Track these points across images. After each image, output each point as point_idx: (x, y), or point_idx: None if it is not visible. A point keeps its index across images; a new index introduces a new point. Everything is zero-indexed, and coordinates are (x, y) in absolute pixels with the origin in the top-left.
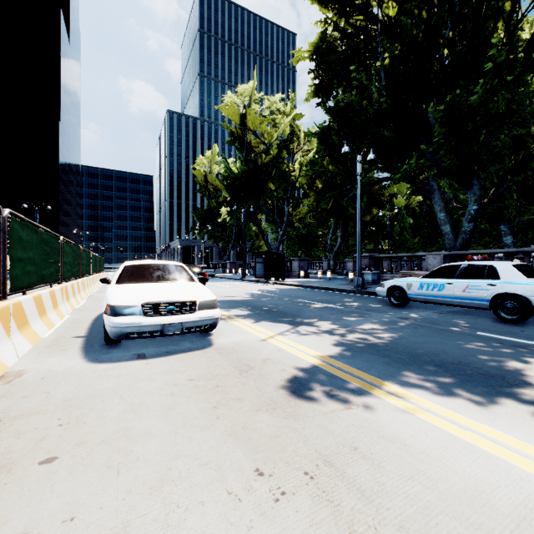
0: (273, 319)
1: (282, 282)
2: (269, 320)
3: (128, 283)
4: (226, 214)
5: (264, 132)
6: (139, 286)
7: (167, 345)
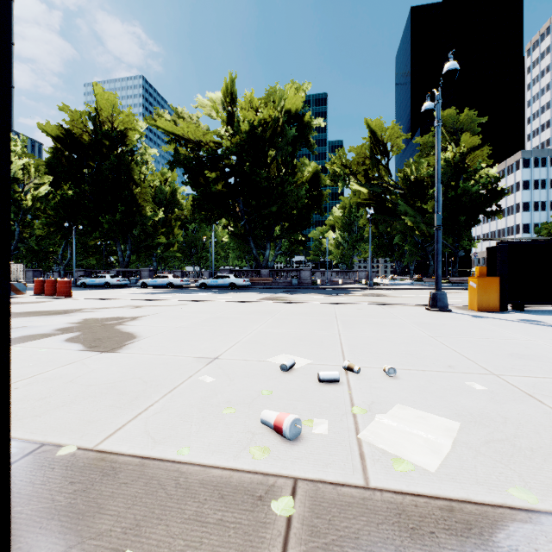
0: None
1: None
2: None
3: None
4: None
5: None
6: None
7: None
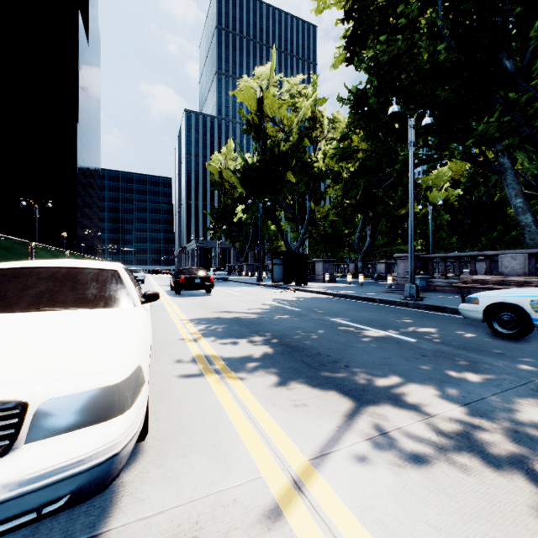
0: (297, 379)
1: (305, 288)
2: (291, 382)
3: None
4: (241, 210)
5: (283, 117)
6: None
7: None
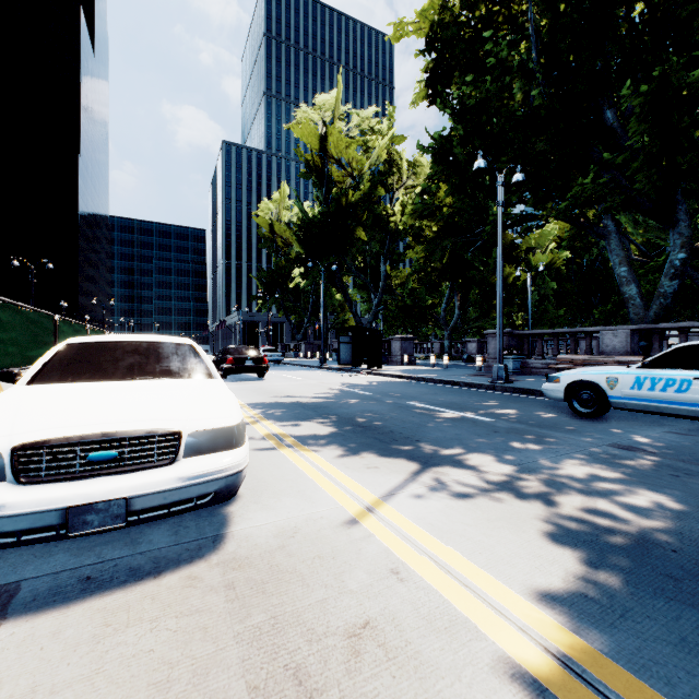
0: (370, 450)
1: (378, 371)
2: (363, 453)
3: (57, 381)
4: (299, 275)
5: (351, 159)
6: (62, 391)
7: (106, 545)
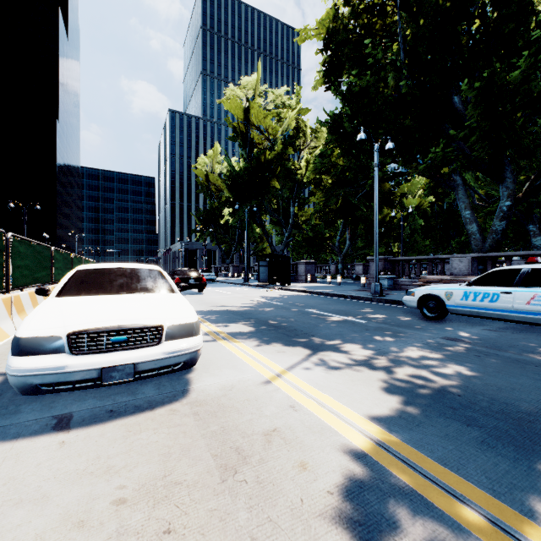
0: (280, 341)
1: (288, 287)
2: (275, 343)
3: (75, 295)
4: (228, 214)
5: (268, 127)
6: (83, 301)
7: (117, 394)
